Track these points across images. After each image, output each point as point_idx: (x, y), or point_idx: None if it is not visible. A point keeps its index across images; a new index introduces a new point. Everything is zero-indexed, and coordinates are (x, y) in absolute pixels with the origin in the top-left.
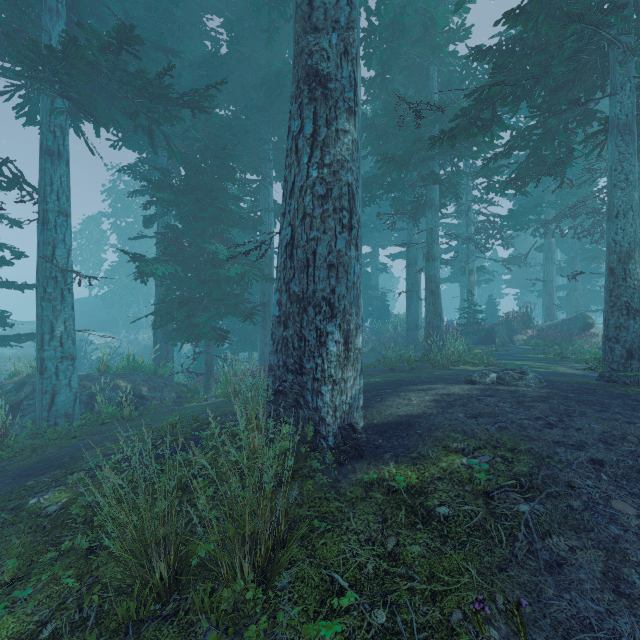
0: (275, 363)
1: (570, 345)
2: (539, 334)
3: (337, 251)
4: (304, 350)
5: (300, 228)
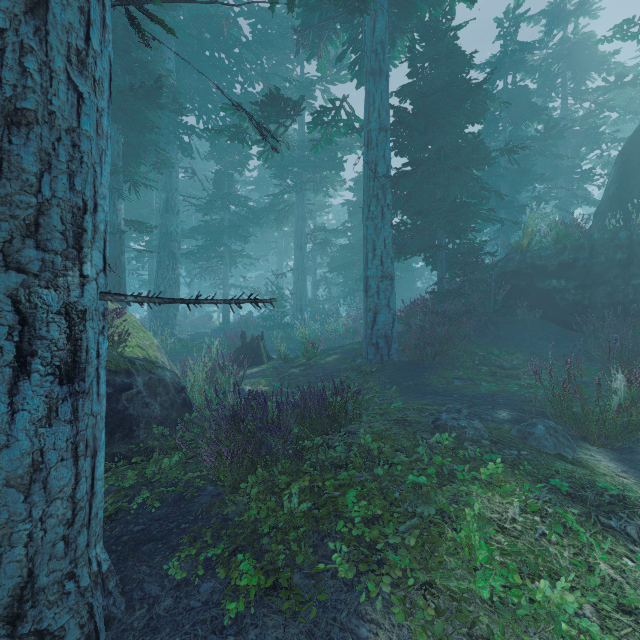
0: (156, 323)
1: (205, 327)
2: (192, 322)
3: (178, 295)
4: (169, 319)
5: (168, 288)
